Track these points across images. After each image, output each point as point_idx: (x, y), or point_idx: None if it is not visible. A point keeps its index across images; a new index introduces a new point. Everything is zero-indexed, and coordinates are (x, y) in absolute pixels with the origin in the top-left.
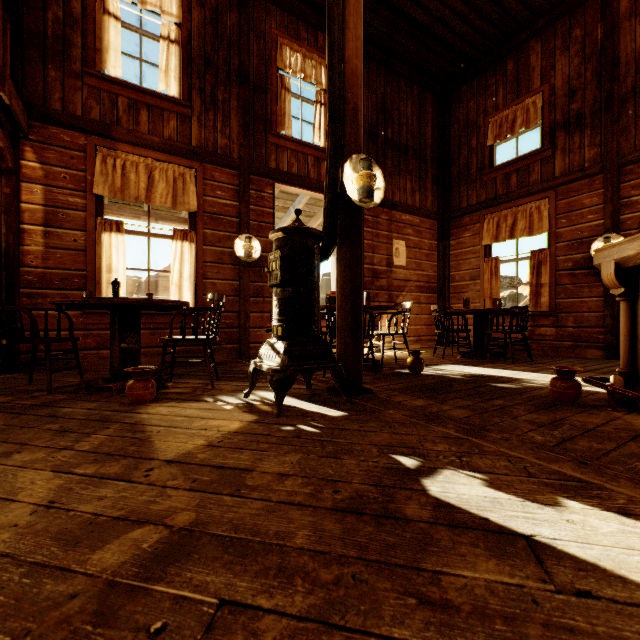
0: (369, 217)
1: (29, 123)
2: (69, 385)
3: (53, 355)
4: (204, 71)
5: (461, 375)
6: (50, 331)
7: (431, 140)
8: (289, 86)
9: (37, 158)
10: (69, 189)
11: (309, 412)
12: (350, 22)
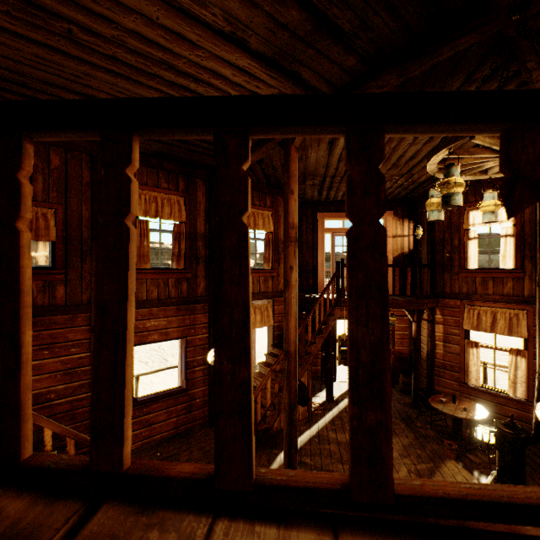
0: None
1: (437, 299)
2: (441, 425)
3: (433, 414)
4: (534, 244)
5: None
6: (445, 388)
7: None
8: None
9: (440, 313)
10: (452, 326)
11: None
12: None
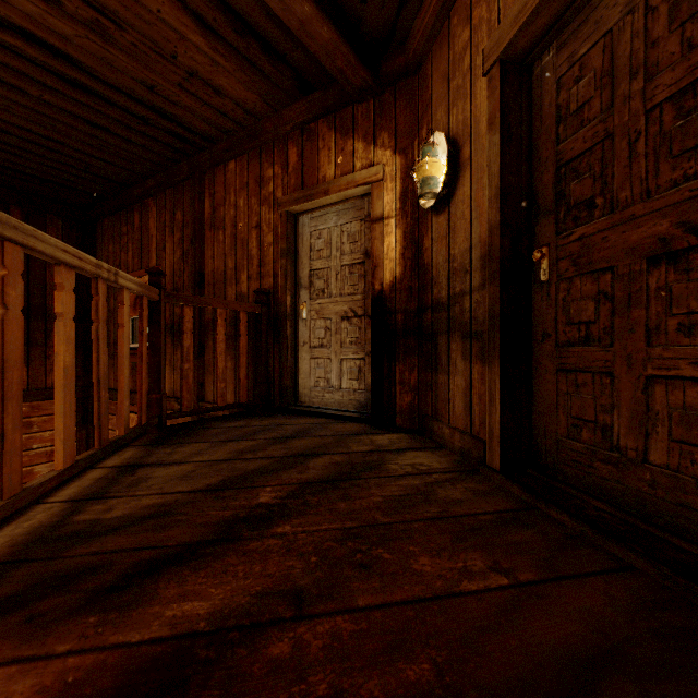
0: None
1: None
2: None
3: None
4: None
5: None
6: None
7: None
8: None
9: None
10: None
11: None
12: None
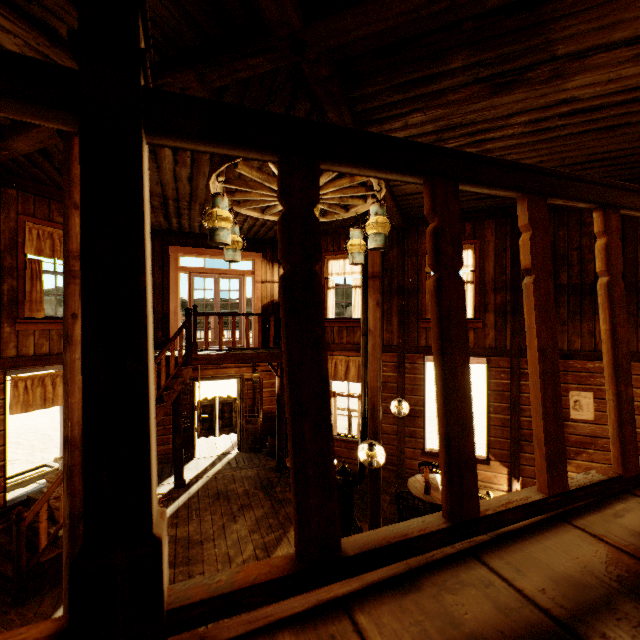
0: None
1: None
2: None
3: None
4: None
5: None
6: None
7: None
8: None
9: None
10: None
11: None
12: (369, 363)
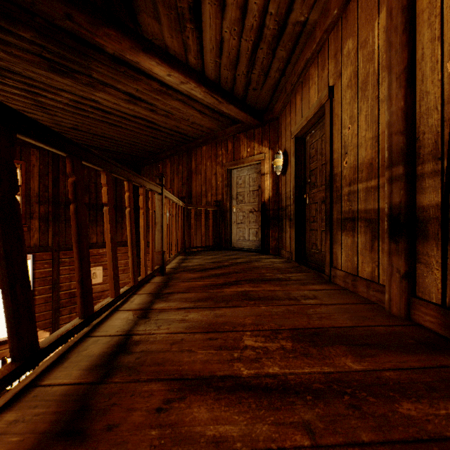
0: (66, 259)
1: None
2: None
3: None
4: None
5: None
6: None
7: None
8: None
9: None
10: None
11: None
12: None
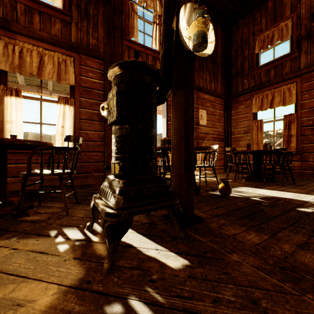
0: None
1: None
2: None
3: None
4: None
5: (259, 197)
6: None
7: (220, 52)
8: (136, 10)
9: None
10: None
11: (146, 259)
12: None
